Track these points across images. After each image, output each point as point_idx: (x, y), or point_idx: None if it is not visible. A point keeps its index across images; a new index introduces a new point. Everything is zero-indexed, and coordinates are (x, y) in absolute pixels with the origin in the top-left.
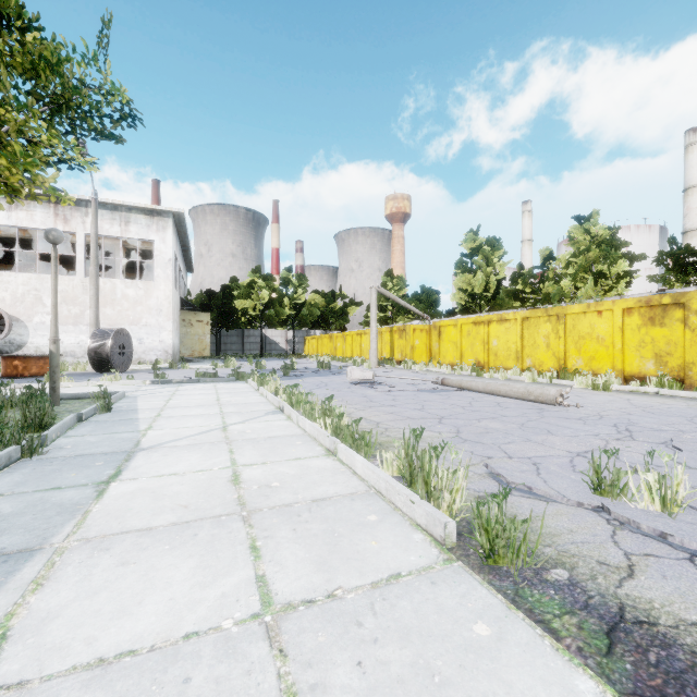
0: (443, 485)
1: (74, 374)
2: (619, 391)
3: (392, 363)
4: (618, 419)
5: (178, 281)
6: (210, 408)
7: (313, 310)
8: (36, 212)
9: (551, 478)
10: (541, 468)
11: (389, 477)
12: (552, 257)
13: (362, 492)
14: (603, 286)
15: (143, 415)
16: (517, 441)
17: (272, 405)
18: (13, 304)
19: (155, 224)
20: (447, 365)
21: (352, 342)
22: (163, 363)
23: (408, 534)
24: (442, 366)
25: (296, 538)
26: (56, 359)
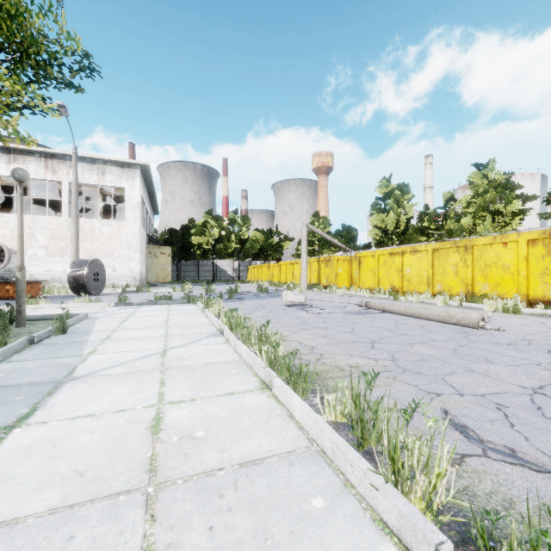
0: (414, 460)
1: (57, 296)
2: (528, 314)
3: (319, 287)
4: (548, 345)
5: (145, 221)
6: (157, 330)
7: (254, 245)
8: (30, 165)
9: (530, 432)
10: (510, 415)
11: (335, 434)
12: (453, 199)
13: (301, 450)
14: (500, 223)
15: (93, 337)
16: (459, 372)
17: (214, 327)
18: (12, 239)
19: (125, 174)
20: (366, 289)
21: (286, 270)
22: (132, 287)
23: (373, 543)
24: (362, 290)
25: (211, 550)
26: (21, 285)
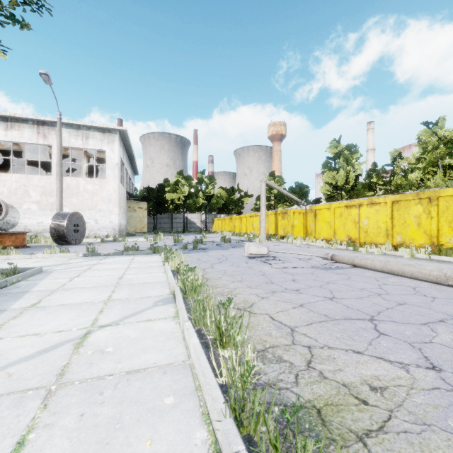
0: None
1: (41, 245)
2: None
3: (277, 238)
4: None
5: (124, 180)
6: (101, 292)
7: (219, 200)
8: (24, 131)
9: None
10: None
11: None
12: (400, 157)
13: None
14: (451, 177)
15: (19, 303)
16: None
17: (168, 287)
18: (9, 196)
19: (106, 139)
20: (321, 240)
21: (246, 222)
22: (112, 237)
23: None
24: (318, 240)
25: None
26: None
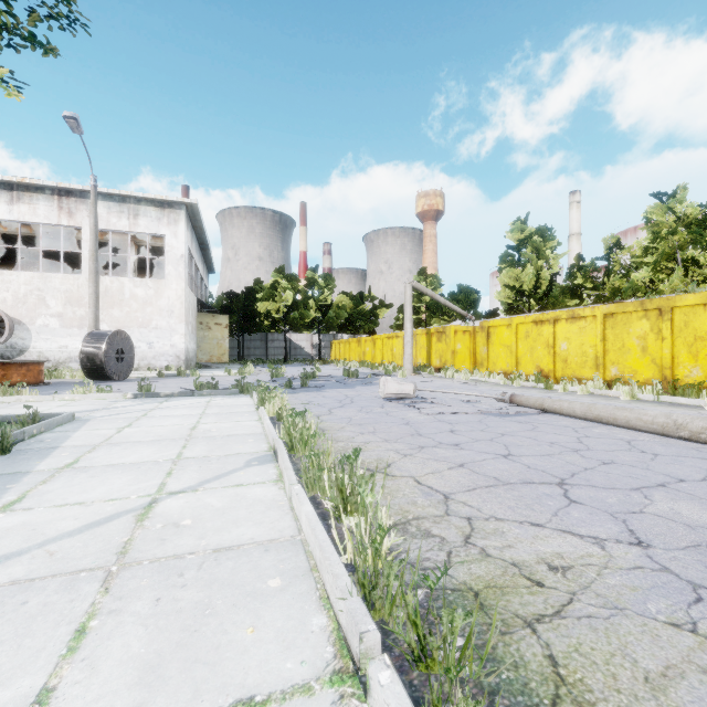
0: None
1: (66, 382)
2: None
3: (430, 370)
4: None
5: (194, 281)
6: (167, 448)
7: (340, 313)
8: (39, 206)
9: None
10: None
11: None
12: (619, 246)
13: None
14: (695, 277)
15: (47, 463)
16: None
17: (266, 441)
18: (15, 305)
19: (166, 217)
20: (497, 373)
21: (382, 346)
22: (175, 369)
23: None
24: (492, 374)
25: None
26: None
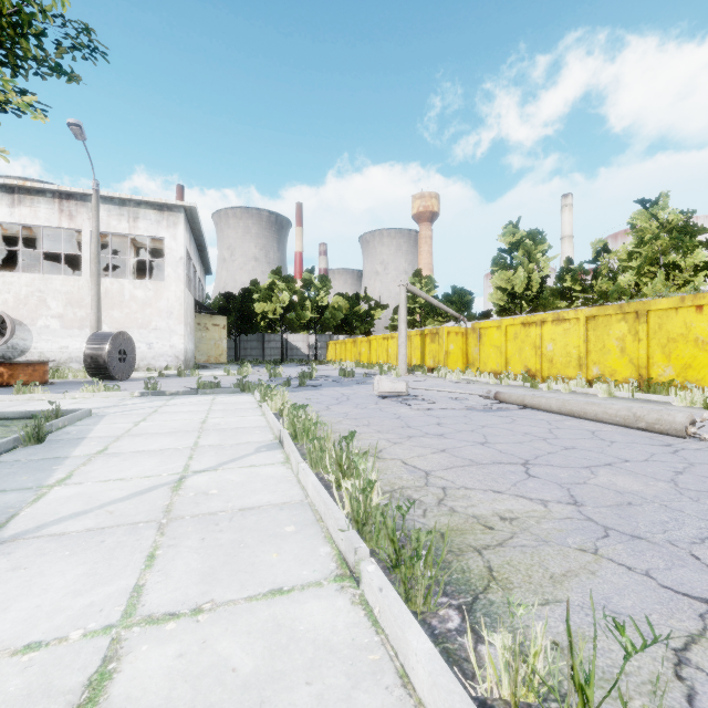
0: None
1: (70, 382)
2: None
3: (424, 370)
4: None
5: (192, 282)
6: (184, 438)
7: (336, 314)
8: (40, 209)
9: None
10: None
11: None
12: (607, 250)
13: None
14: (676, 281)
15: (81, 450)
16: None
17: (271, 432)
18: (16, 306)
19: (165, 220)
20: (488, 373)
21: (378, 347)
22: (174, 369)
23: None
24: (483, 374)
25: None
26: None
